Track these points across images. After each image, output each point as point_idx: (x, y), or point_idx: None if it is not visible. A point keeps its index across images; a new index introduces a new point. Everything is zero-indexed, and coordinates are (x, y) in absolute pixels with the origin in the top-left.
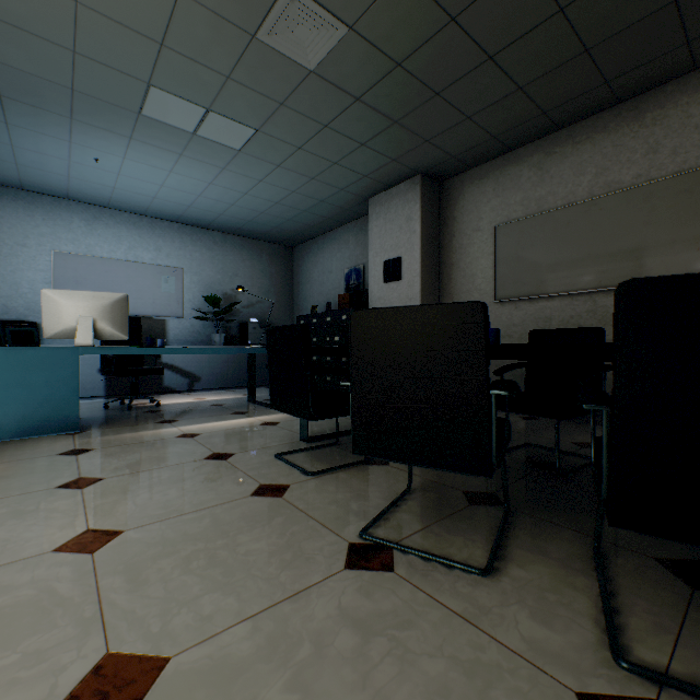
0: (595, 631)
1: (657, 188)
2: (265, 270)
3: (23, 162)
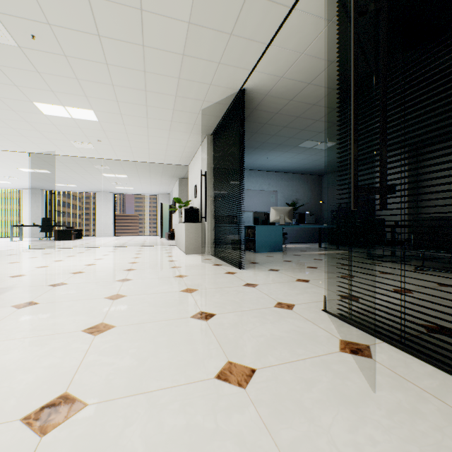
0: None
1: None
2: (309, 188)
3: None
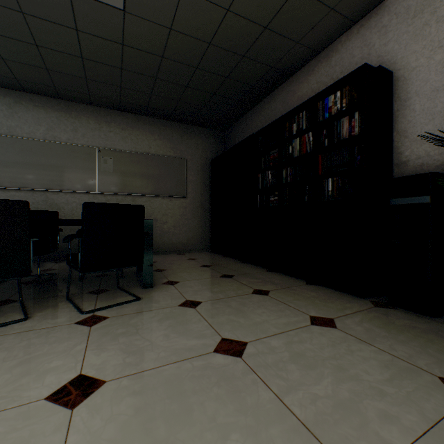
0: (75, 312)
1: (78, 148)
2: None
3: None
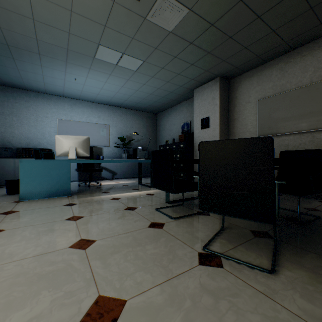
0: None
1: None
2: (144, 125)
3: (46, 82)
